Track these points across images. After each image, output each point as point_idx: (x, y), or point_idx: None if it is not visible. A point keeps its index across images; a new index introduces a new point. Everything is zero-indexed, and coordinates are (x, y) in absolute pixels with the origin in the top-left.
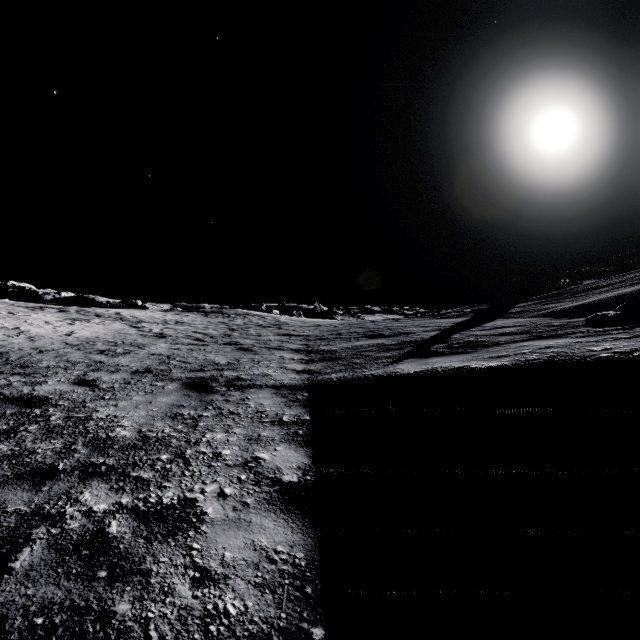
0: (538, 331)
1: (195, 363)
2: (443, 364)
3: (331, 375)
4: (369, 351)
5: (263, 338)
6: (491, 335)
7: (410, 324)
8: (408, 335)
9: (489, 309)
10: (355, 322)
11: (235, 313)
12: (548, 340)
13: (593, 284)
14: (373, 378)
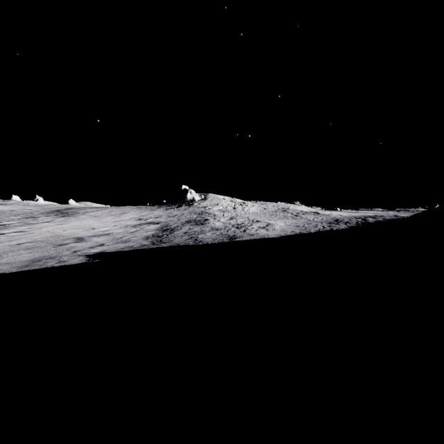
0: None
1: None
2: None
3: None
4: None
5: None
6: None
7: None
8: None
9: None
10: None
11: (416, 210)
12: None
13: None
14: None
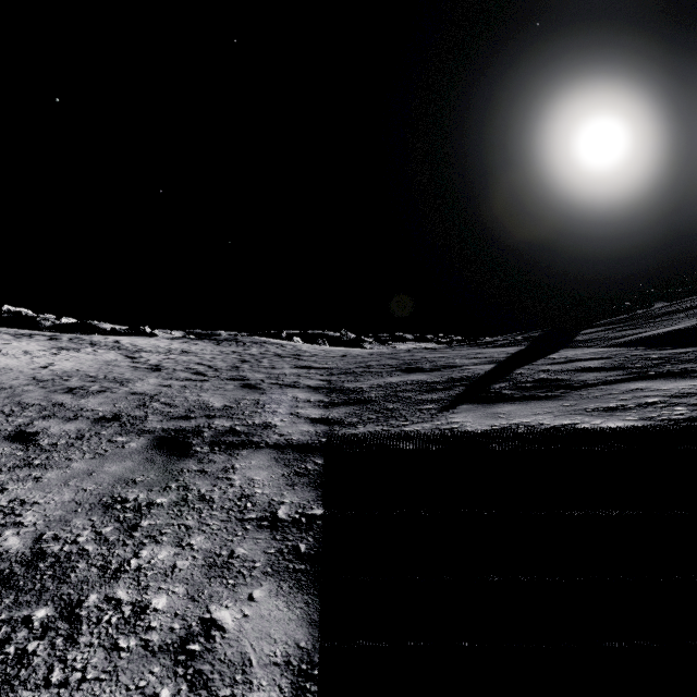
0: (636, 366)
1: (182, 406)
2: (524, 419)
3: (357, 428)
4: (407, 391)
5: (277, 371)
6: (570, 371)
7: (454, 355)
8: (455, 369)
9: (547, 336)
10: (387, 352)
11: (251, 341)
12: (669, 381)
13: (671, 307)
14: (419, 438)
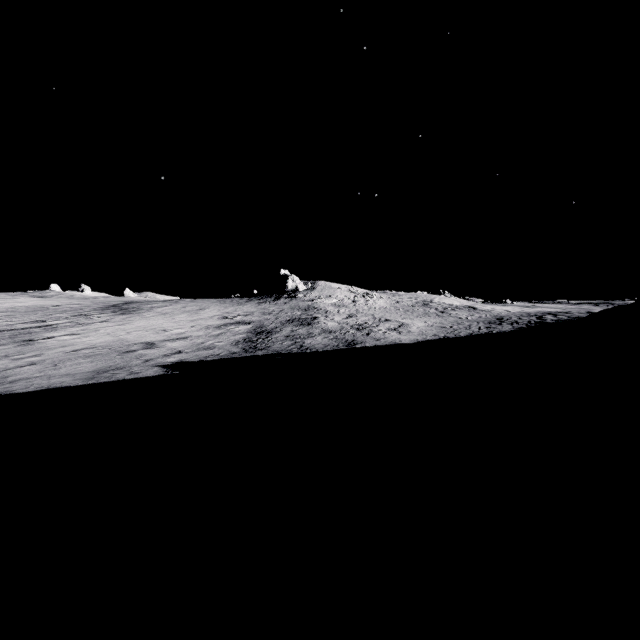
0: None
1: None
2: None
3: None
4: None
5: None
6: None
7: None
8: None
9: None
10: None
11: (623, 303)
12: None
13: None
14: None
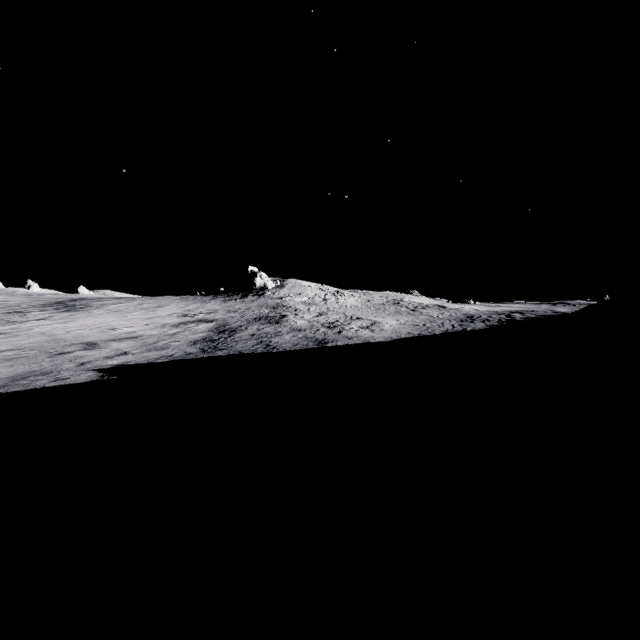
0: None
1: None
2: None
3: None
4: None
5: None
6: None
7: None
8: None
9: None
10: None
11: (578, 303)
12: None
13: None
14: None
